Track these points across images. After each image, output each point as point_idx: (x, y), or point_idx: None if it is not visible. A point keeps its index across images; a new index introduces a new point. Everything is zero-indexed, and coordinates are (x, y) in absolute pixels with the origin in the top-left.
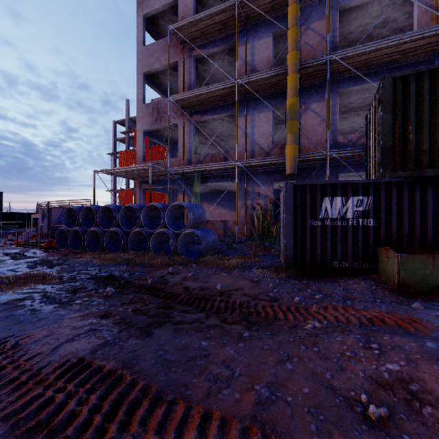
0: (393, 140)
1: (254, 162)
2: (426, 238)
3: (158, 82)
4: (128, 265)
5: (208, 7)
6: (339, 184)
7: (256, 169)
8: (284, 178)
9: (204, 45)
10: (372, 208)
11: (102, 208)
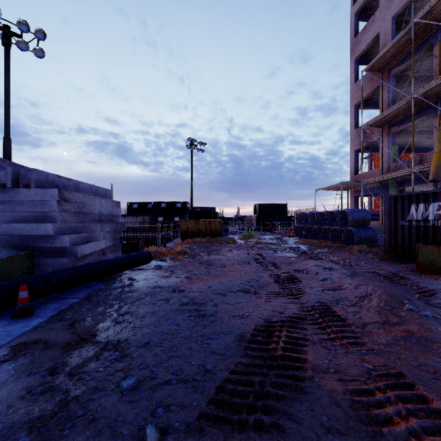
0: None
1: None
2: None
3: (373, 101)
4: (311, 245)
5: (417, 10)
6: (421, 194)
7: None
8: None
9: (400, 62)
10: None
11: (311, 214)
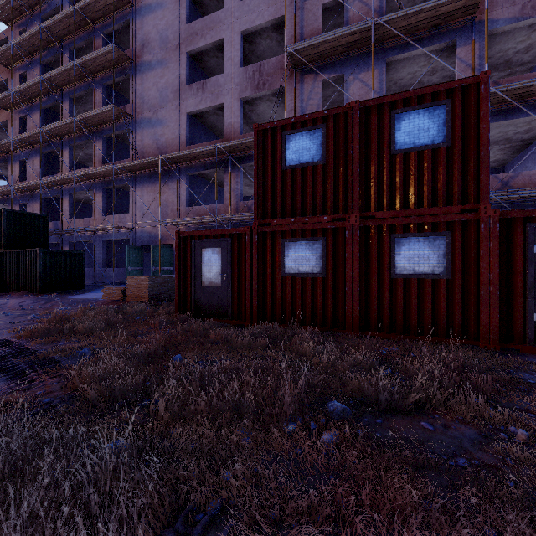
0: None
1: None
2: None
3: None
4: None
5: None
6: None
7: None
8: None
9: None
10: None
11: None
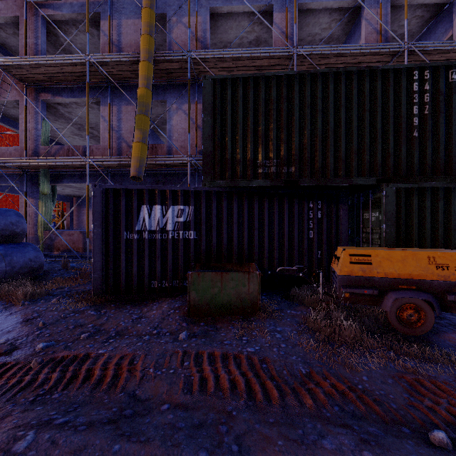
0: (213, 147)
1: (112, 161)
2: (243, 250)
3: None
4: None
5: None
6: (158, 190)
7: (123, 171)
8: (155, 182)
9: (56, 5)
10: (192, 219)
11: None
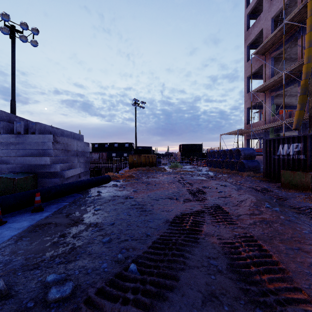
0: None
1: None
2: None
3: (259, 74)
4: (216, 172)
5: (288, 13)
6: (285, 138)
7: None
8: None
9: (277, 48)
10: (302, 149)
11: (217, 151)
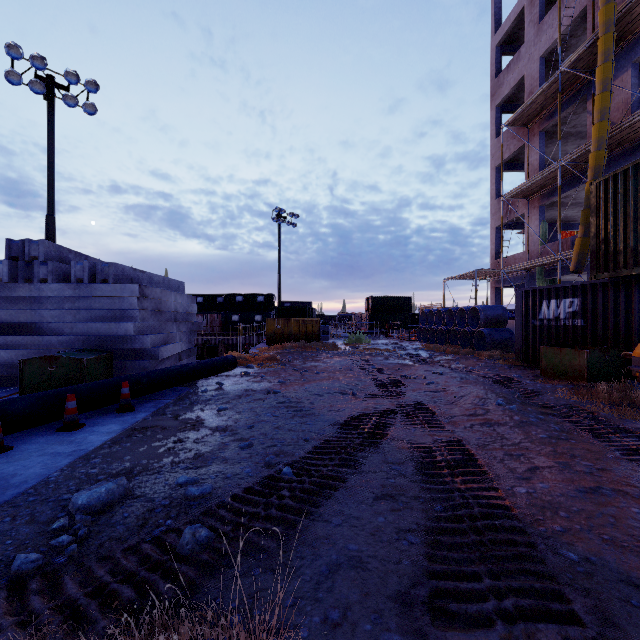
0: (599, 243)
1: None
2: (632, 339)
3: (520, 162)
4: (434, 351)
5: (573, 47)
6: (553, 288)
7: None
8: None
9: (550, 115)
10: (580, 309)
11: (438, 311)
